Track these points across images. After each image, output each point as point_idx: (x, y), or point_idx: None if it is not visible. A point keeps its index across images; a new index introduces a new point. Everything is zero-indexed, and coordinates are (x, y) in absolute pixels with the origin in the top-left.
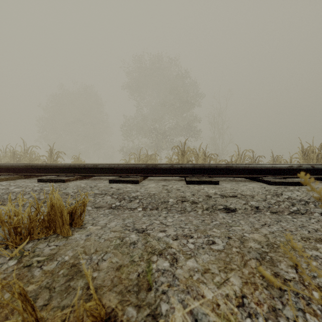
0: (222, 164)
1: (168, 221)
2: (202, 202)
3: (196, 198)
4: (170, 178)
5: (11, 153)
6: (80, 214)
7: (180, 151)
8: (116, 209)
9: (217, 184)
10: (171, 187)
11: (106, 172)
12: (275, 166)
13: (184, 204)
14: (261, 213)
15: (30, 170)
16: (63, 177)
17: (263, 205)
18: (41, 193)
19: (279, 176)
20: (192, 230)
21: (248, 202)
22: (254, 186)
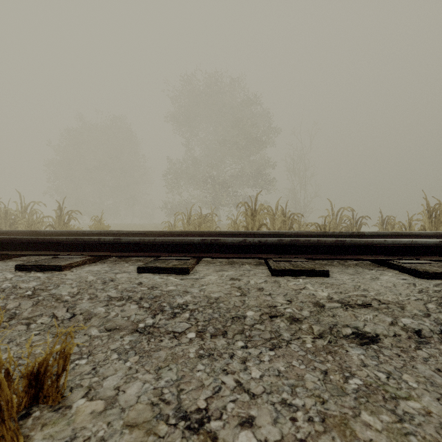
0: (317, 232)
1: (251, 376)
2: (308, 318)
3: (297, 310)
4: (241, 260)
5: (1, 213)
6: (56, 375)
7: (250, 210)
8: (147, 335)
9: (325, 276)
10: (247, 283)
11: (136, 249)
12: (418, 242)
13: (276, 322)
14: (431, 346)
15: (10, 245)
16: (61, 261)
17: (429, 327)
18: (11, 296)
19: (424, 258)
20: (314, 417)
21: (396, 318)
22: (396, 282)
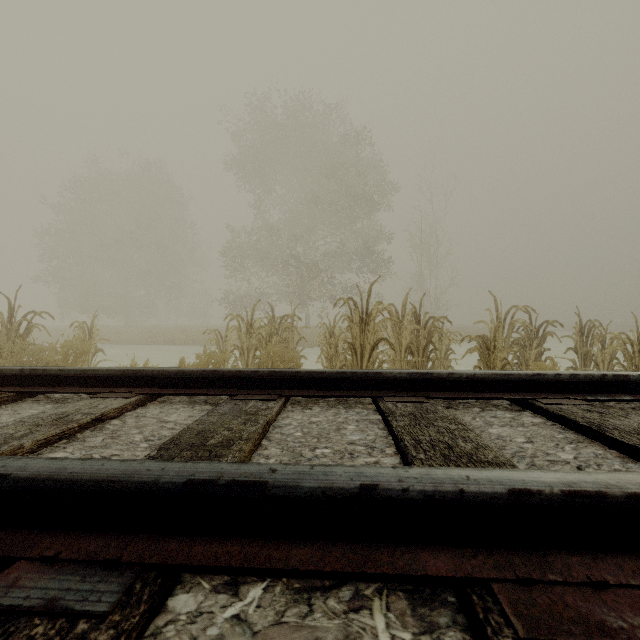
0: (520, 374)
1: None
2: None
3: None
4: None
5: None
6: None
7: (358, 312)
8: None
9: None
10: None
11: None
12: None
13: None
14: None
15: None
16: None
17: None
18: None
19: None
20: None
21: None
22: None
